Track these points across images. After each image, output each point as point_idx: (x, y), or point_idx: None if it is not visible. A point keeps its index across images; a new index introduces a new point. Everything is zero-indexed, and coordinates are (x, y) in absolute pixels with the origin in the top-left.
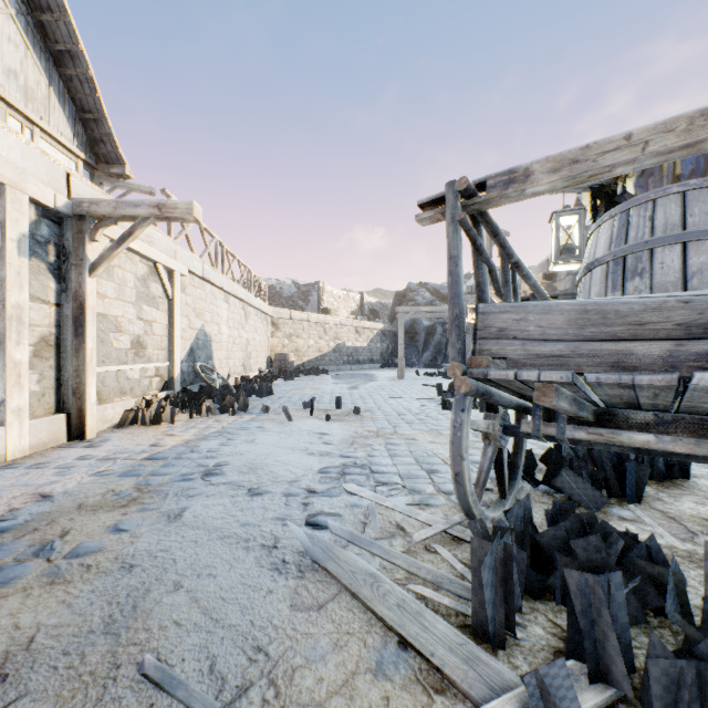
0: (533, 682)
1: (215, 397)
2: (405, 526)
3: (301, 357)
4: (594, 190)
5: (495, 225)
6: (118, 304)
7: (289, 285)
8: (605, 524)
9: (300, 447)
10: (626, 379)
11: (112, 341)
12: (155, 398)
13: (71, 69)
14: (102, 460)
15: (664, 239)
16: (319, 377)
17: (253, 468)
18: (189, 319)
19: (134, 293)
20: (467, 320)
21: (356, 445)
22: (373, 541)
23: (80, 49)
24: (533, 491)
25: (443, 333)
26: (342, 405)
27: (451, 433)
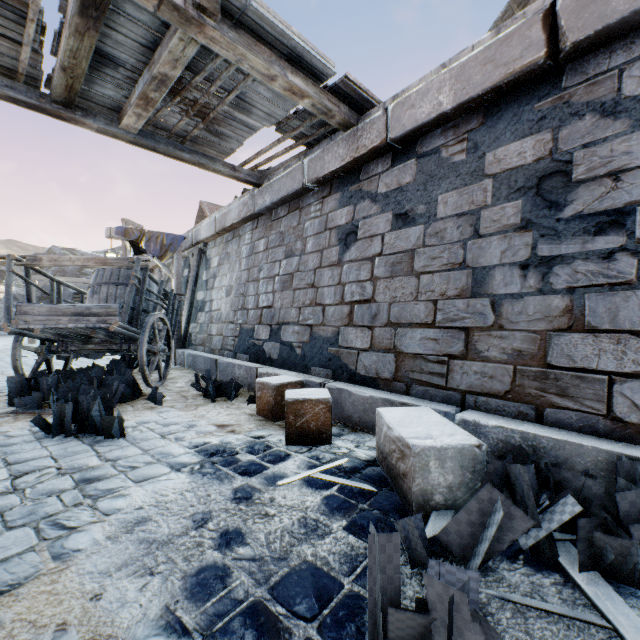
0: (18, 400)
1: None
2: None
3: None
4: (131, 242)
5: (38, 269)
6: None
7: None
8: (68, 371)
9: None
10: (57, 326)
11: None
12: None
13: None
14: None
15: (104, 283)
16: None
17: None
18: None
19: None
20: None
21: None
22: None
23: None
24: None
25: None
26: None
27: (12, 351)
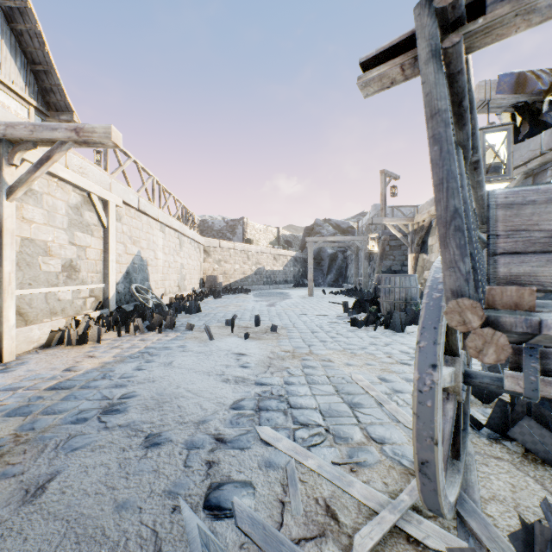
0: None
1: (147, 315)
2: (337, 508)
3: (228, 279)
4: (517, 109)
5: (471, 92)
6: (48, 230)
7: (219, 221)
8: None
9: (216, 371)
10: None
11: (40, 264)
12: (87, 318)
13: (21, 24)
14: (1, 391)
15: None
16: (242, 295)
17: (161, 401)
18: (125, 245)
19: (66, 220)
20: (368, 247)
21: (273, 368)
22: (295, 549)
23: (28, 5)
24: (478, 437)
25: (343, 259)
26: (260, 322)
27: (415, 400)
